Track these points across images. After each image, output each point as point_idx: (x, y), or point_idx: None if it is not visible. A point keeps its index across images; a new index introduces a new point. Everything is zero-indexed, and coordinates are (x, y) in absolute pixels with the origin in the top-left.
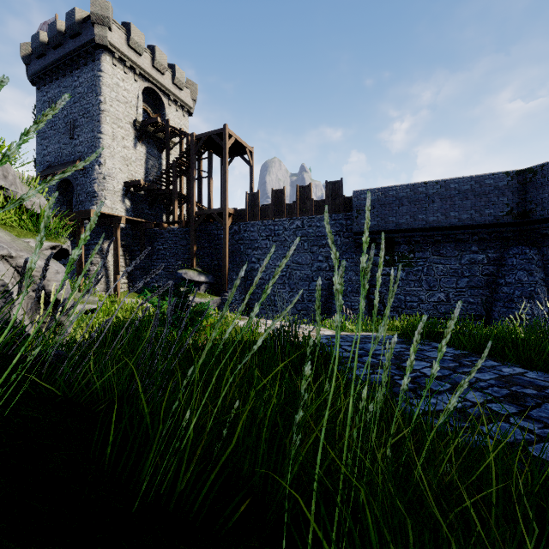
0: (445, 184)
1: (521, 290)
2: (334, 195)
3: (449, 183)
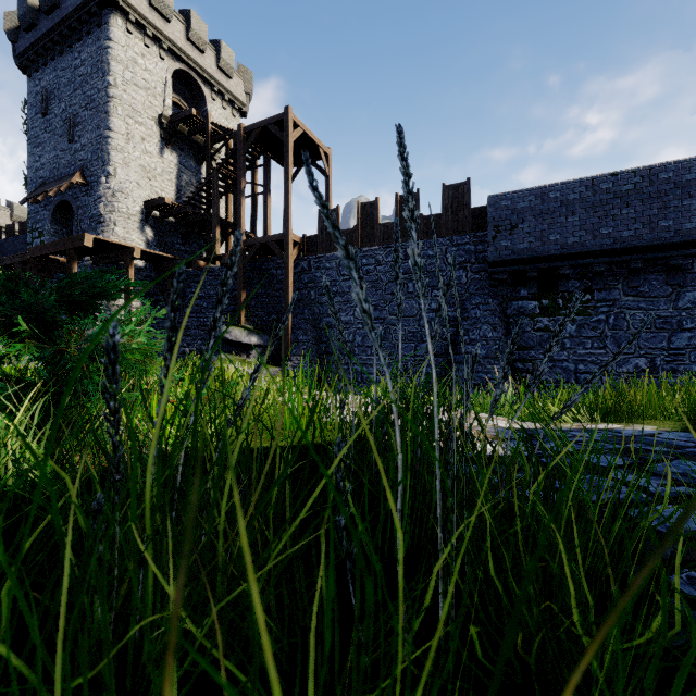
0: (650, 174)
1: None
2: (455, 205)
3: (658, 171)
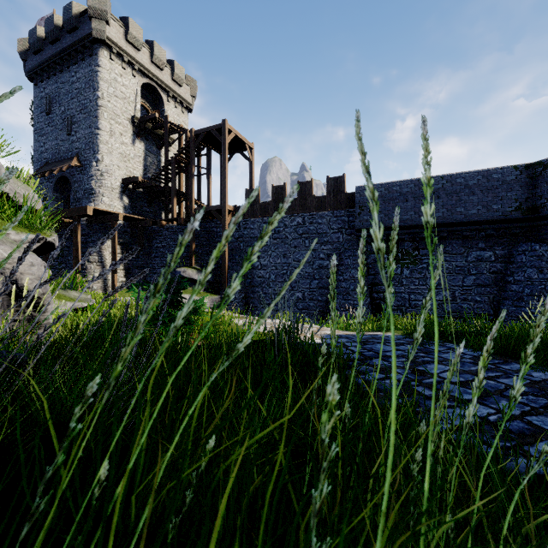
0: (451, 179)
1: (530, 288)
2: (336, 191)
3: (455, 177)
